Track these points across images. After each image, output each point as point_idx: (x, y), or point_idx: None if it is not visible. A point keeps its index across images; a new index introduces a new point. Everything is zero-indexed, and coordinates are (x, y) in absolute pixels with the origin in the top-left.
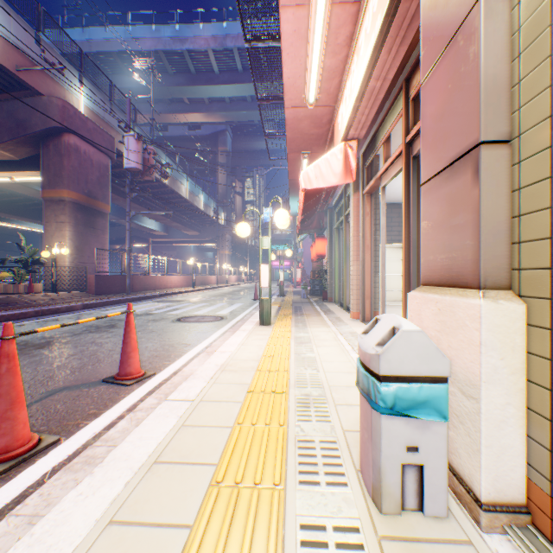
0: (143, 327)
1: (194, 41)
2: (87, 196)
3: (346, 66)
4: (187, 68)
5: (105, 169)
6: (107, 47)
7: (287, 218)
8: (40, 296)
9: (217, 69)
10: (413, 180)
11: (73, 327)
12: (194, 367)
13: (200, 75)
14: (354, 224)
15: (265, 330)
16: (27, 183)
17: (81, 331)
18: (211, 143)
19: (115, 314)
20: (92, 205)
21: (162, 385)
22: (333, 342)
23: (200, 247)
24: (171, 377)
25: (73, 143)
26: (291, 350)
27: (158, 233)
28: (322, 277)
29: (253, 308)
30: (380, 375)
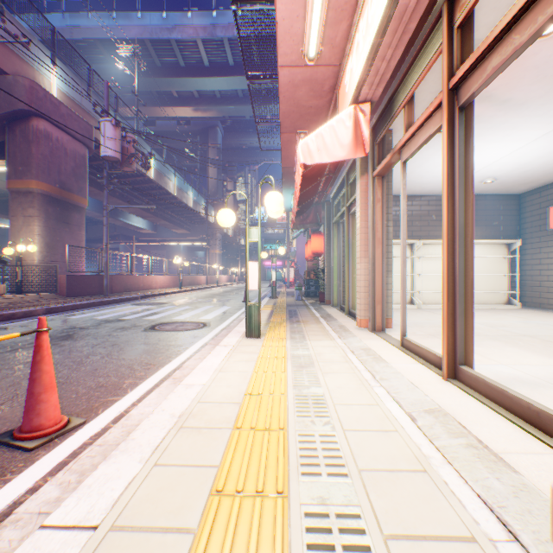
0: (105, 337)
1: (183, 30)
2: (60, 188)
3: None
4: (175, 59)
5: (82, 160)
6: (90, 35)
7: (281, 202)
8: None
9: (206, 60)
10: (460, 140)
11: (17, 339)
12: (148, 408)
13: (188, 67)
14: (362, 213)
15: (253, 345)
16: None
17: (24, 344)
18: (201, 139)
19: (5, 338)
20: (66, 198)
21: (83, 450)
22: (345, 365)
23: (190, 246)
24: (107, 429)
25: (42, 129)
26: (288, 381)
27: (146, 232)
28: (319, 277)
29: (242, 312)
30: None
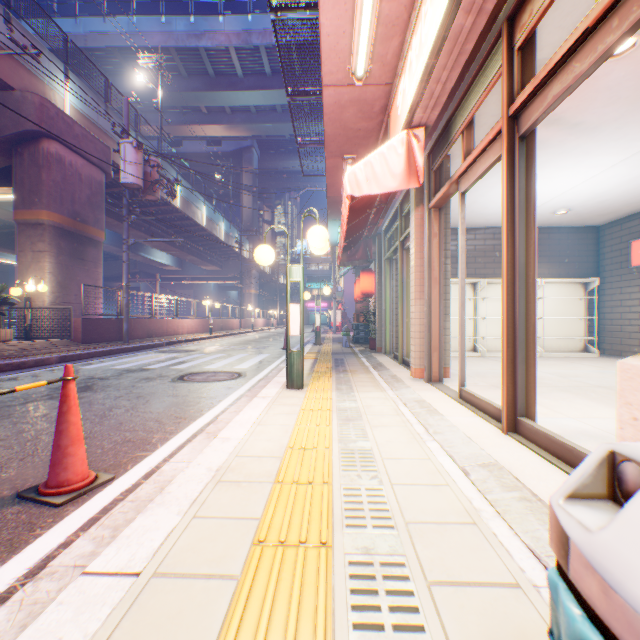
0: (128, 389)
1: (213, 37)
2: (74, 219)
3: (413, 15)
4: (204, 70)
5: (98, 187)
6: (106, 42)
7: (326, 238)
8: (5, 346)
9: (240, 72)
10: (520, 172)
11: (30, 391)
12: (181, 464)
13: (220, 79)
14: (417, 249)
15: (295, 397)
16: (3, 205)
17: (38, 396)
18: (234, 162)
19: (32, 386)
20: (81, 230)
21: (114, 506)
22: (395, 418)
23: (221, 285)
24: (138, 484)
25: (54, 152)
26: (333, 434)
27: (170, 268)
28: (369, 321)
29: (282, 361)
30: None
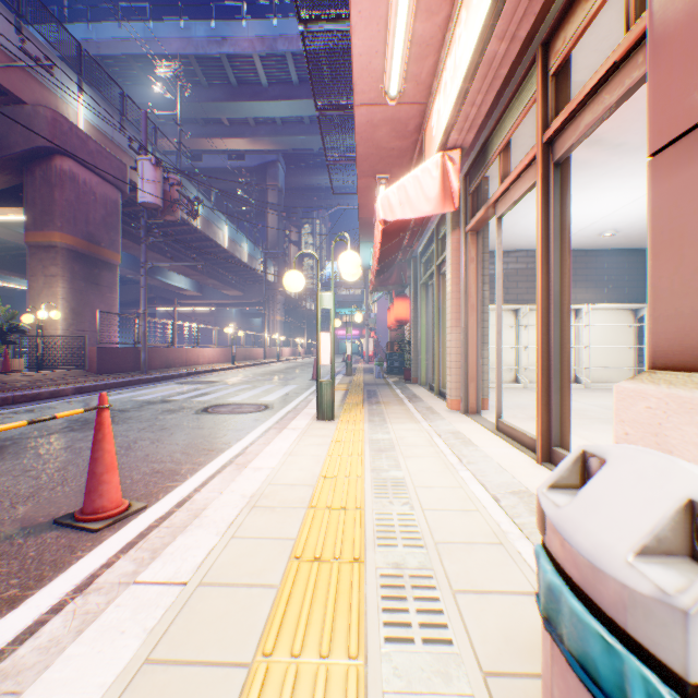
0: (151, 421)
1: (236, 43)
2: (88, 241)
3: (447, 35)
4: (226, 79)
5: (114, 206)
6: (121, 49)
7: (358, 263)
8: (17, 376)
9: (265, 80)
10: (555, 199)
11: (50, 423)
12: (212, 493)
13: (243, 88)
14: (453, 274)
15: (326, 428)
16: (11, 225)
17: (59, 428)
18: (258, 178)
19: (71, 413)
20: (95, 253)
21: (151, 531)
22: (429, 449)
23: (244, 311)
24: (171, 512)
25: (67, 170)
26: (365, 464)
27: (189, 293)
28: (404, 350)
29: (311, 393)
30: (687, 679)
